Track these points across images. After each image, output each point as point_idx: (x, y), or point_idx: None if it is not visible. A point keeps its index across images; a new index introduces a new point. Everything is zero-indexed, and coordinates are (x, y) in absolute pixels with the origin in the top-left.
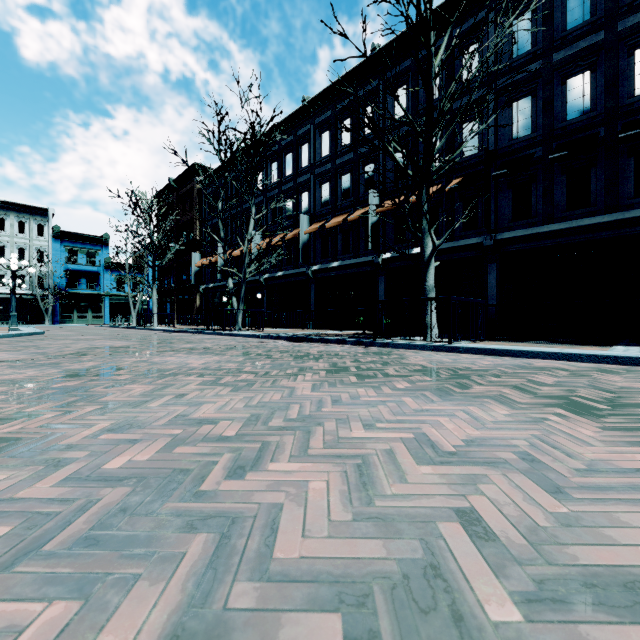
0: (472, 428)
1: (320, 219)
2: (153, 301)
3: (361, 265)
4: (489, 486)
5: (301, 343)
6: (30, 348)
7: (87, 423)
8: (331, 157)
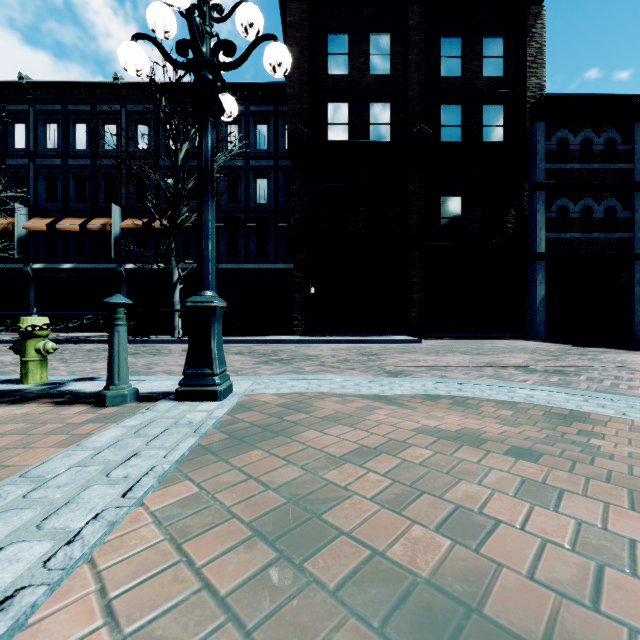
0: None
1: (45, 214)
2: None
3: (101, 271)
4: None
5: (60, 344)
6: None
7: (51, 373)
8: (61, 154)
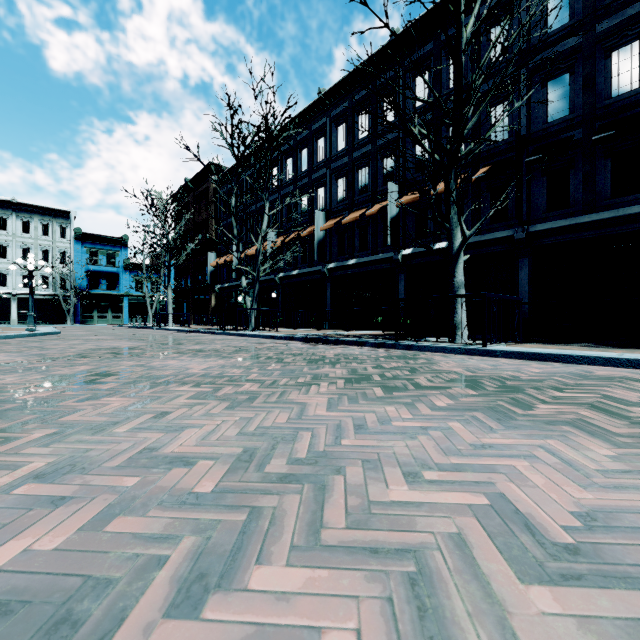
0: (574, 485)
1: (336, 215)
2: (168, 301)
3: (379, 262)
4: None
5: (316, 344)
6: (34, 349)
7: (18, 461)
8: (348, 150)
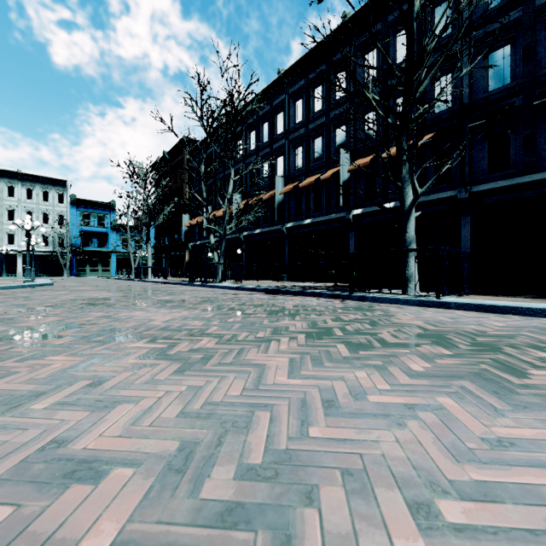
0: None
1: (294, 180)
2: (148, 256)
3: (332, 221)
4: None
5: (276, 295)
6: (19, 299)
7: None
8: (304, 123)
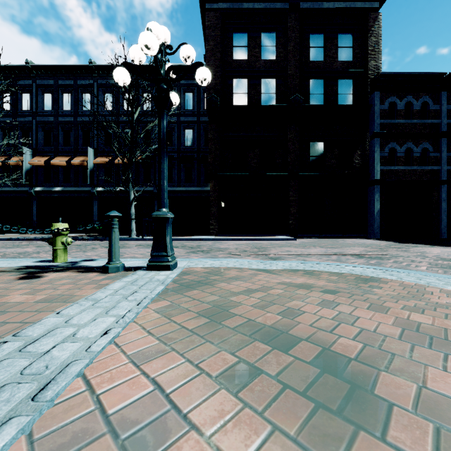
0: None
1: (43, 154)
2: None
3: (80, 192)
4: None
5: None
6: None
7: None
8: (54, 114)
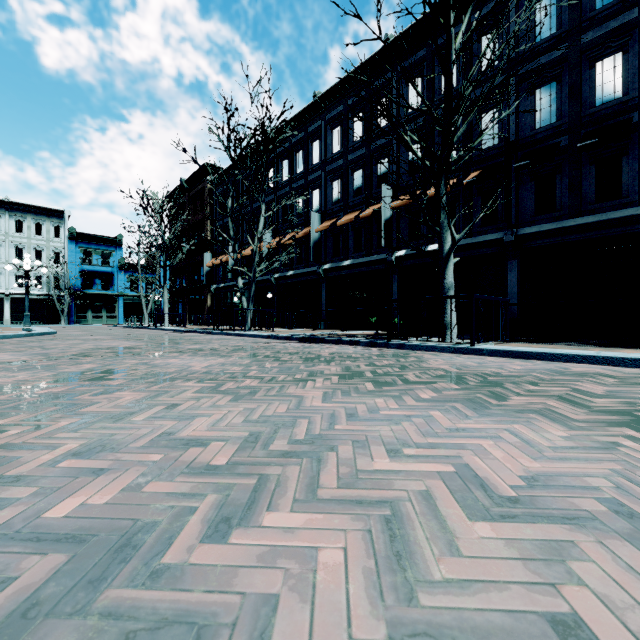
0: (527, 457)
1: (331, 217)
2: (164, 301)
3: (374, 263)
4: (586, 565)
5: (312, 344)
6: (35, 348)
7: (53, 443)
8: (343, 153)
